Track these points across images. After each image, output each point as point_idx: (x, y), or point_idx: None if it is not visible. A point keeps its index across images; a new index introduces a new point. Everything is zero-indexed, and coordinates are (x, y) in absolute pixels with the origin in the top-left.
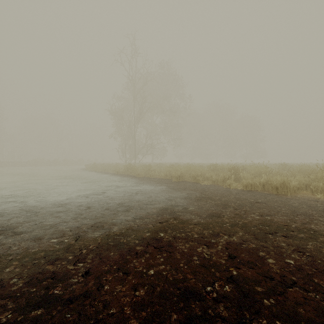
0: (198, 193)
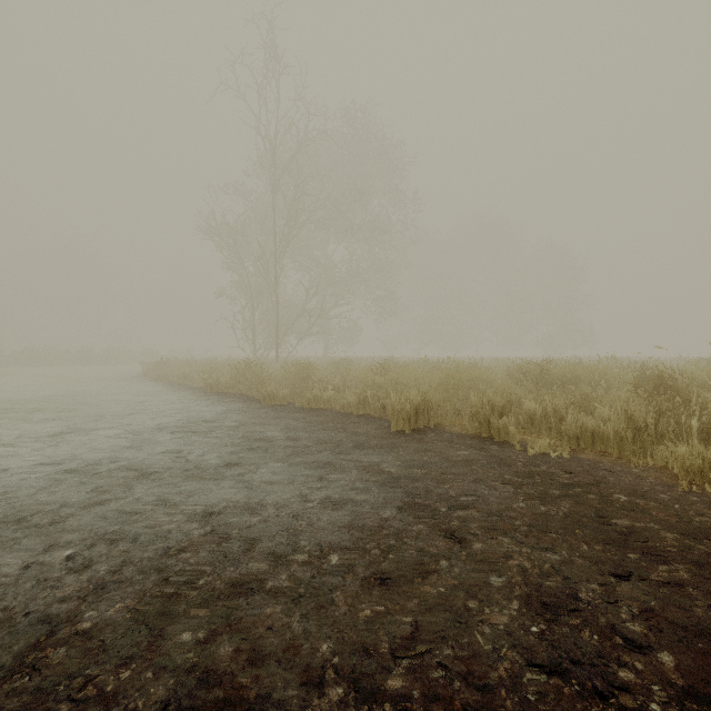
0: (628, 590)
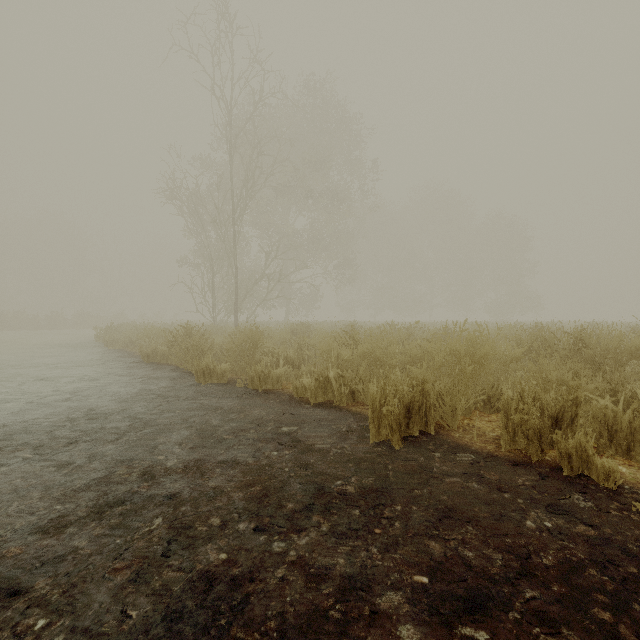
0: None
